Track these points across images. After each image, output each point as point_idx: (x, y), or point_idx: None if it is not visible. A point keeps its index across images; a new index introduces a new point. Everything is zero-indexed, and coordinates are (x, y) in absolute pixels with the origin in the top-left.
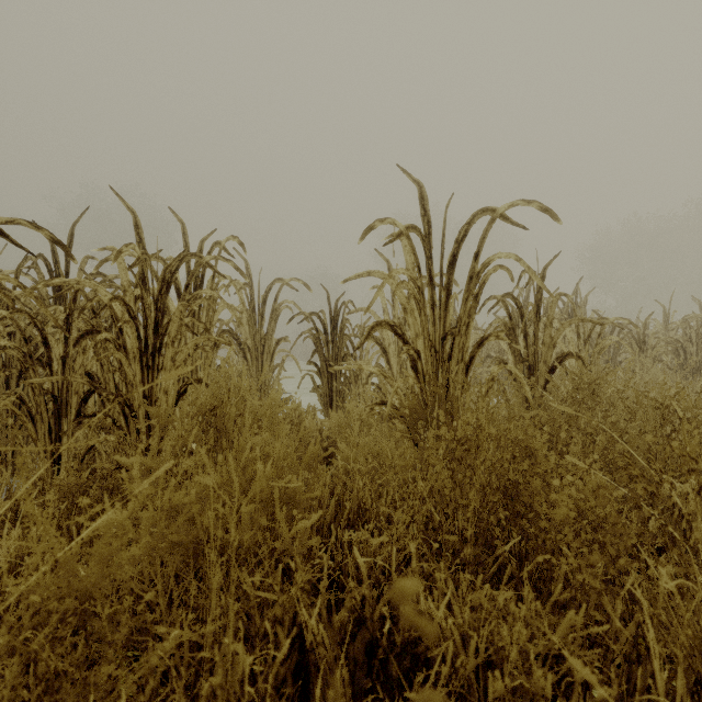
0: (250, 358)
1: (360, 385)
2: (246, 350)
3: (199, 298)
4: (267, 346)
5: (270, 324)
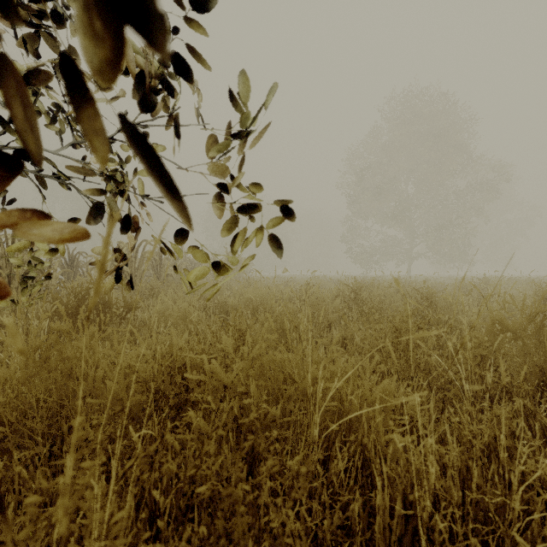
0: None
1: None
2: None
3: None
4: None
5: None
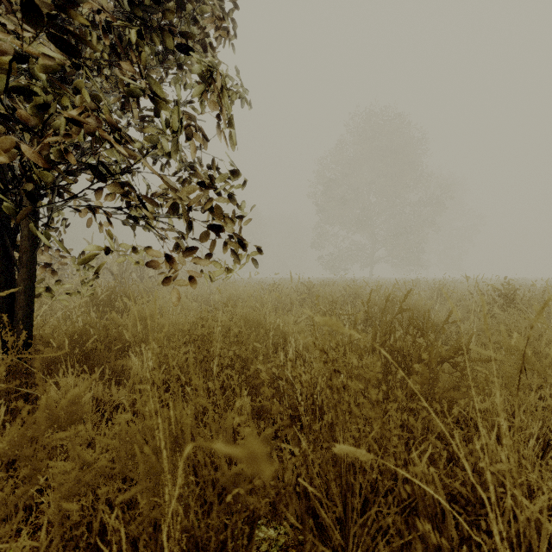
0: None
1: None
2: None
3: None
4: None
5: None
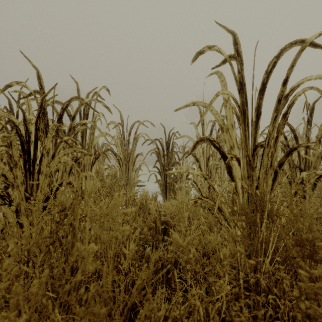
0: (121, 164)
1: (183, 181)
2: (120, 160)
3: (85, 128)
4: (131, 157)
5: (133, 145)
